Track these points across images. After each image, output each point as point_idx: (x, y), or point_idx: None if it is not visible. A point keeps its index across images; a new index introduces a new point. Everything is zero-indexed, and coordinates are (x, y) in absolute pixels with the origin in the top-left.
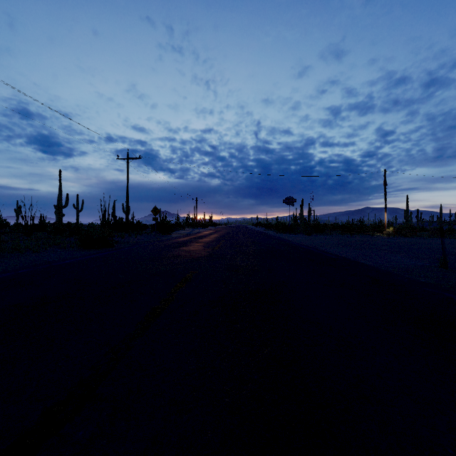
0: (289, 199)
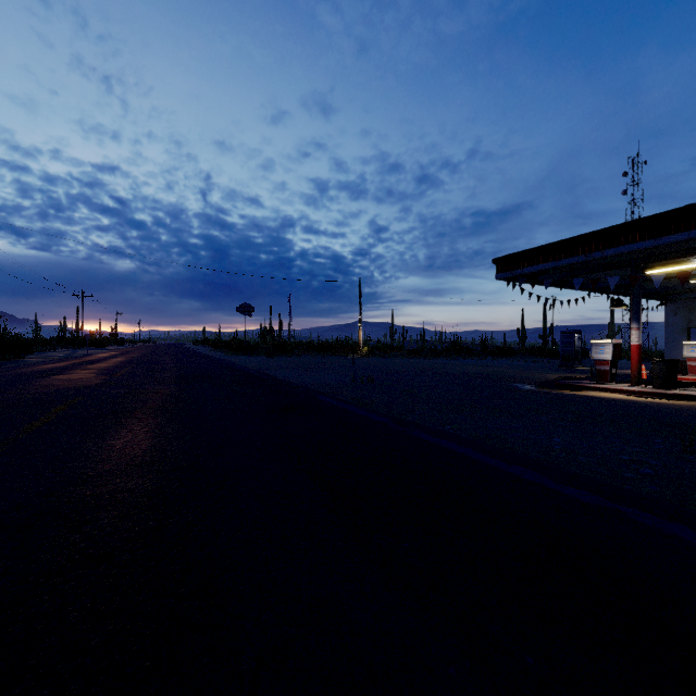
0: (246, 307)
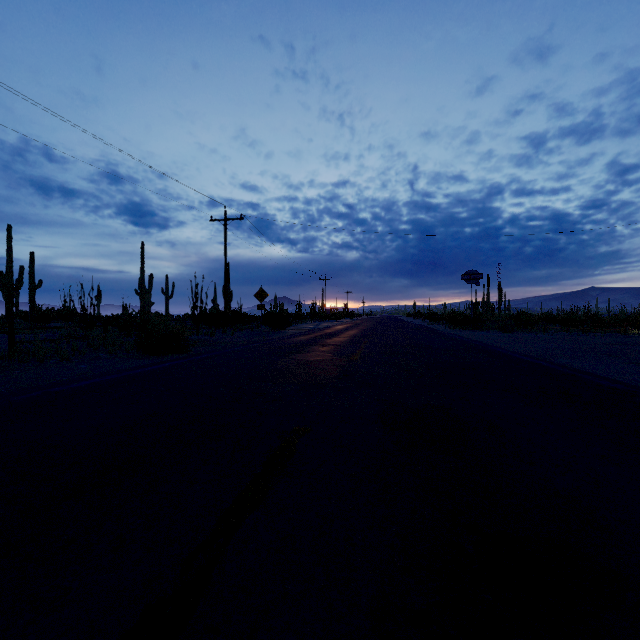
0: (471, 275)
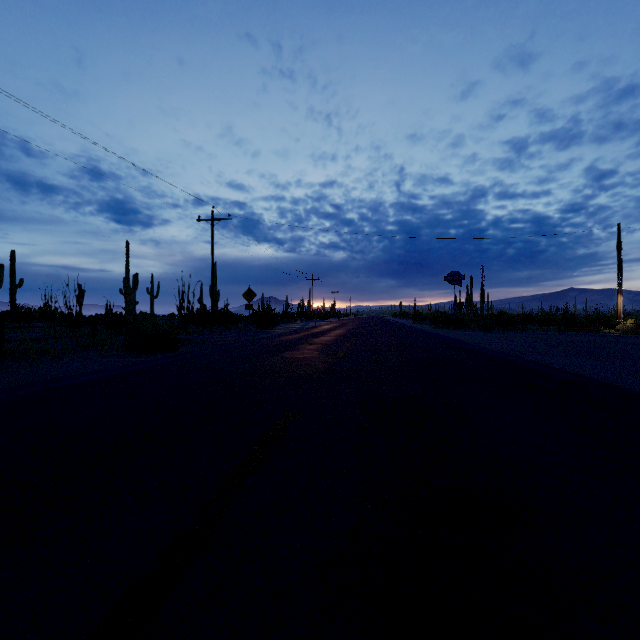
0: (454, 276)
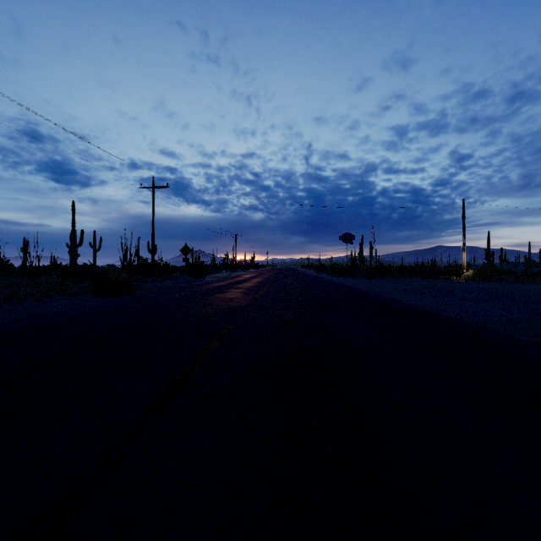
0: (347, 236)
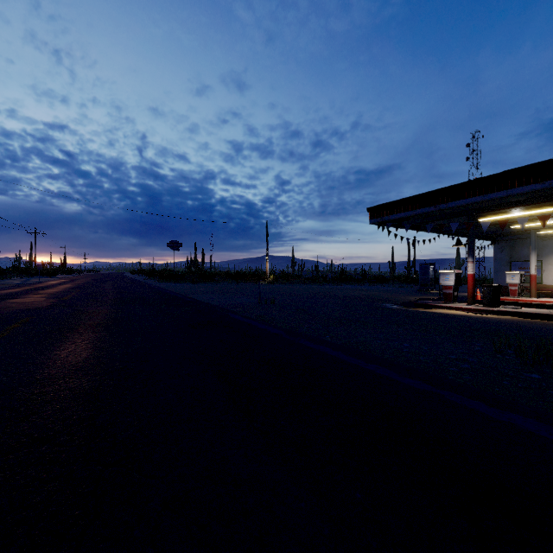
0: (174, 243)
